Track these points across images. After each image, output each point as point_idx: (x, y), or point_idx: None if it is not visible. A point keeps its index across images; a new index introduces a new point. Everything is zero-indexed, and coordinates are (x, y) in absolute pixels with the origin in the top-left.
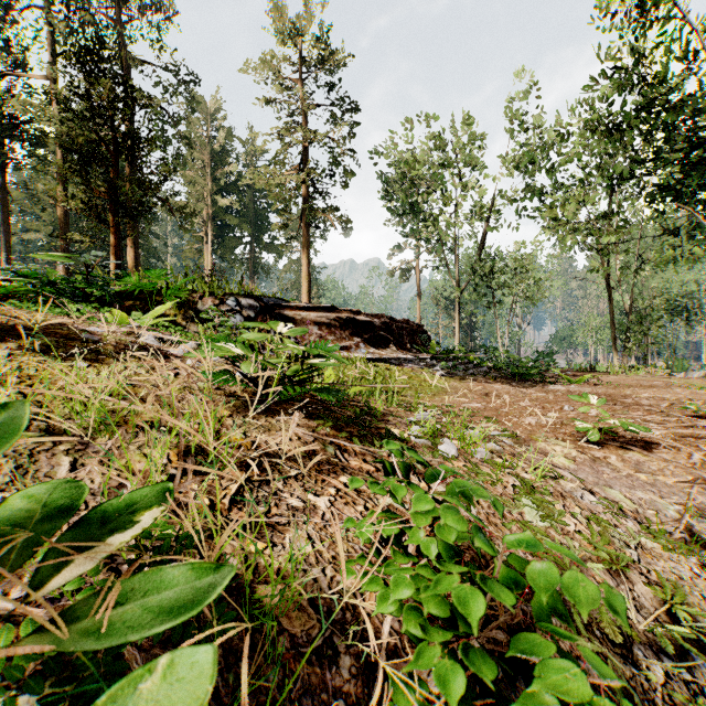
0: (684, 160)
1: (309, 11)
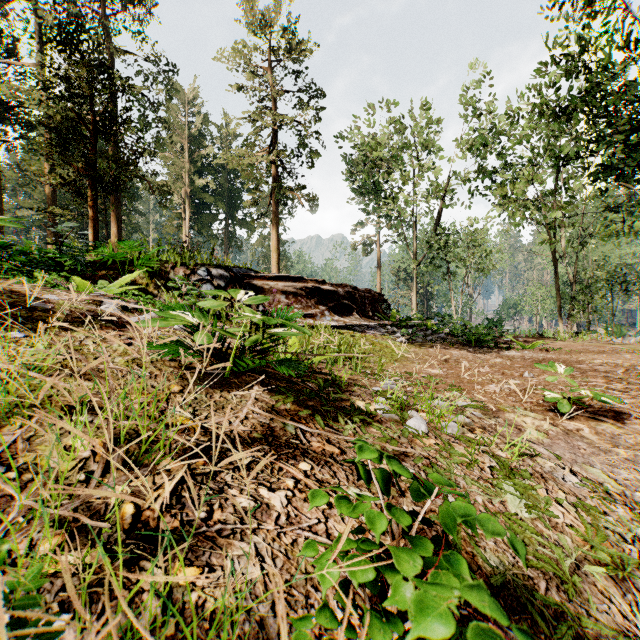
0: (625, 142)
1: (278, 5)
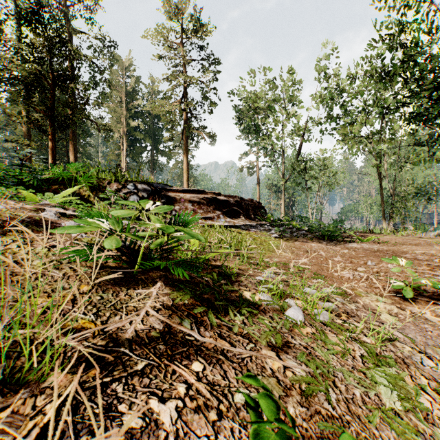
0: (429, 97)
1: None
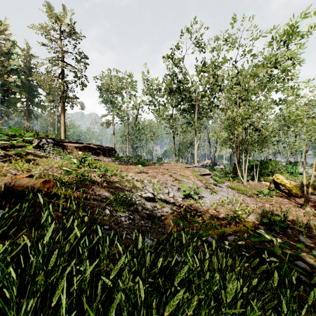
0: (190, 102)
1: (65, 13)
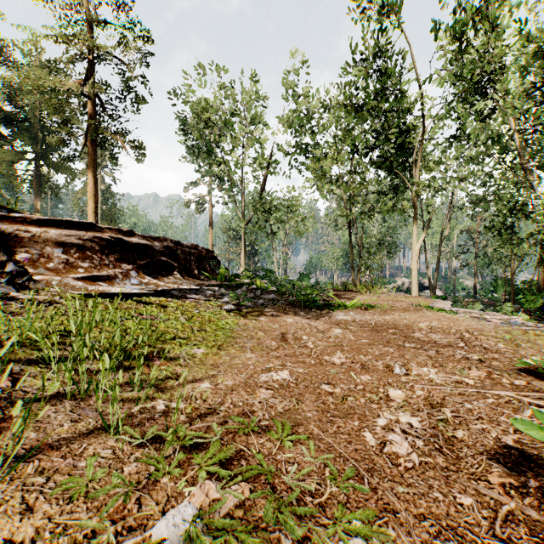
0: (394, 142)
1: None
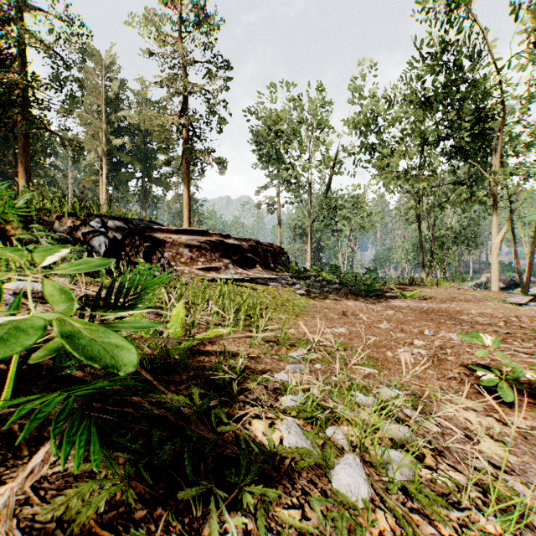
0: (471, 129)
1: None
